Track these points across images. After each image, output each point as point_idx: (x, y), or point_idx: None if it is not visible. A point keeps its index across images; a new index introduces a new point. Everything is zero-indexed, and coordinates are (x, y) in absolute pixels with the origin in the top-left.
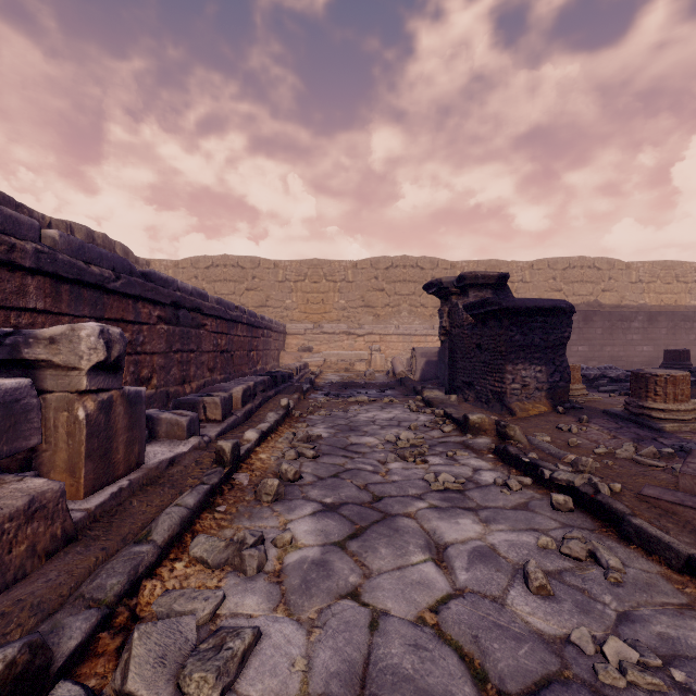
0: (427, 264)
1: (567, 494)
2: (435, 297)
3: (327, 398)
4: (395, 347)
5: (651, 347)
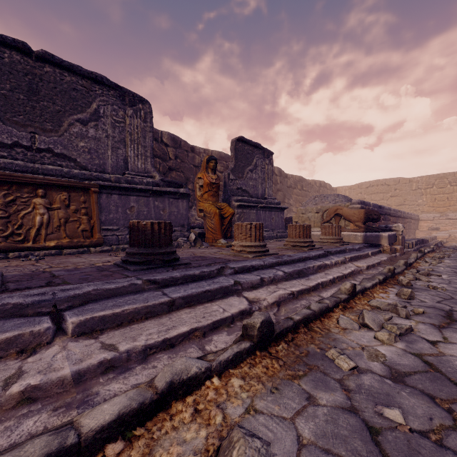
0: None
1: None
2: None
3: (452, 250)
4: None
5: None
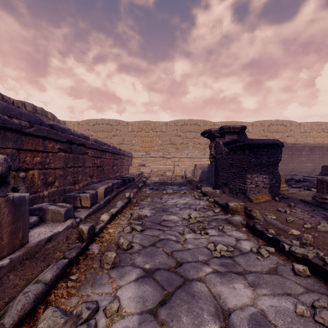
0: (202, 123)
1: (301, 262)
2: (205, 139)
3: (152, 191)
4: (186, 164)
5: (311, 164)
